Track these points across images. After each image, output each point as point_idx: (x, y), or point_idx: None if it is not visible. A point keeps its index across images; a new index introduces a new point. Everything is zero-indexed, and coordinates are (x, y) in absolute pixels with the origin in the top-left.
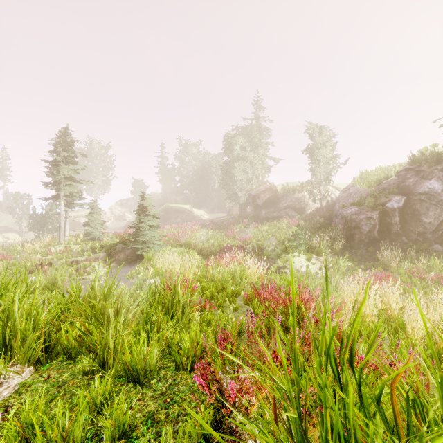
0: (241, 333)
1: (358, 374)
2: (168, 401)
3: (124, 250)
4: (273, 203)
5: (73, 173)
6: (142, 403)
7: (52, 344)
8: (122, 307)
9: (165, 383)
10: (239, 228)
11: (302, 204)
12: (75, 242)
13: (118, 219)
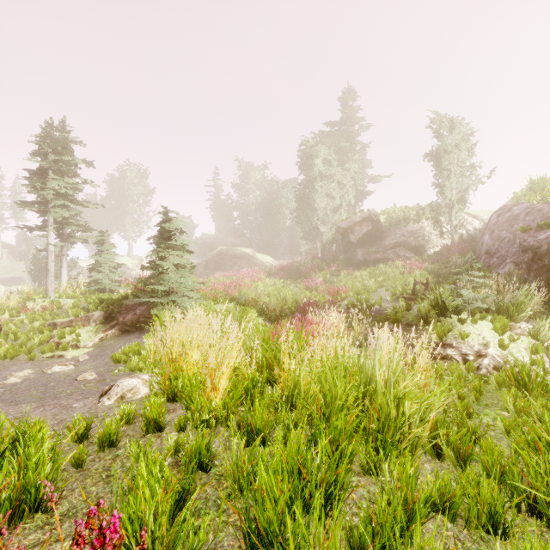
0: None
1: None
2: None
3: (134, 306)
4: (374, 240)
5: (72, 190)
6: None
7: None
8: None
9: None
10: (323, 276)
11: (421, 240)
12: (70, 294)
13: None
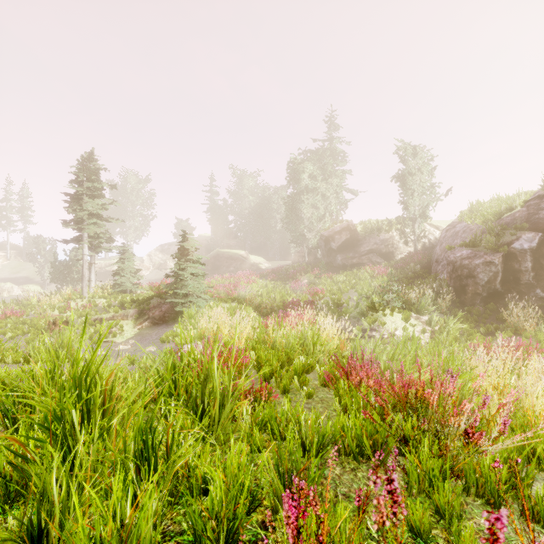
0: (324, 449)
1: None
2: None
3: (160, 305)
4: (351, 247)
5: (99, 209)
6: None
7: None
8: (96, 407)
9: None
10: (307, 278)
11: (390, 248)
12: (101, 295)
13: (158, 268)
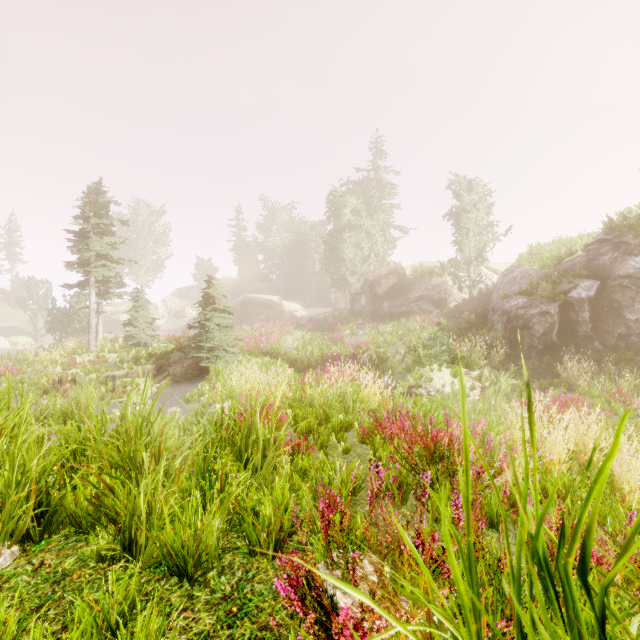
0: (356, 491)
1: (599, 597)
2: (234, 611)
3: (181, 360)
4: (399, 293)
5: (108, 249)
6: (190, 616)
7: (52, 508)
8: (163, 450)
9: (231, 577)
10: (350, 328)
11: (443, 294)
12: (112, 349)
13: (174, 317)
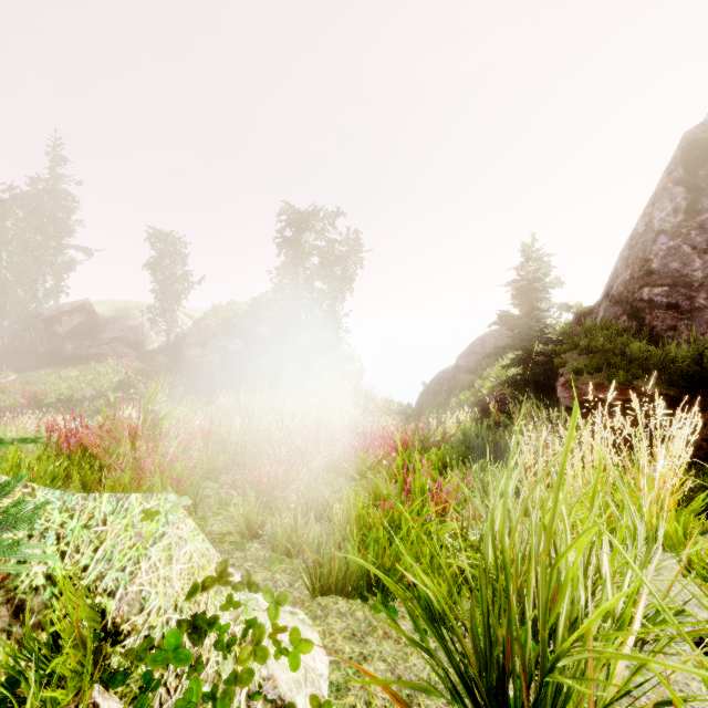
0: None
1: None
2: None
3: None
4: (88, 333)
5: None
6: None
7: None
8: None
9: None
10: (14, 374)
11: (140, 336)
12: None
13: None
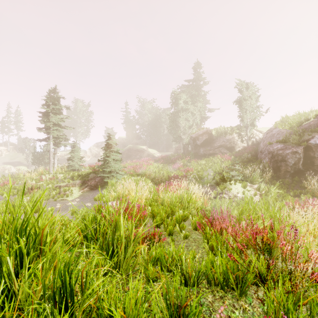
0: (199, 280)
1: None
2: None
3: (94, 178)
4: (209, 143)
5: (59, 121)
6: None
7: None
8: (24, 255)
9: None
10: (182, 162)
11: (232, 144)
12: (60, 172)
13: (95, 156)
